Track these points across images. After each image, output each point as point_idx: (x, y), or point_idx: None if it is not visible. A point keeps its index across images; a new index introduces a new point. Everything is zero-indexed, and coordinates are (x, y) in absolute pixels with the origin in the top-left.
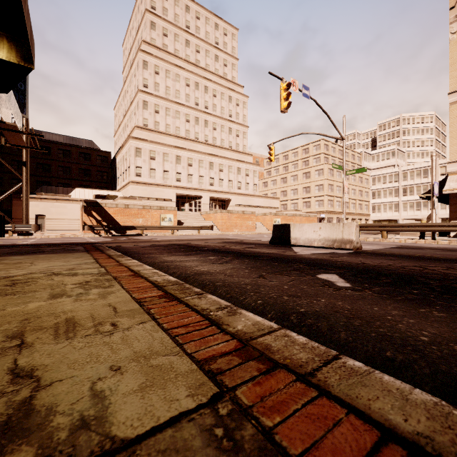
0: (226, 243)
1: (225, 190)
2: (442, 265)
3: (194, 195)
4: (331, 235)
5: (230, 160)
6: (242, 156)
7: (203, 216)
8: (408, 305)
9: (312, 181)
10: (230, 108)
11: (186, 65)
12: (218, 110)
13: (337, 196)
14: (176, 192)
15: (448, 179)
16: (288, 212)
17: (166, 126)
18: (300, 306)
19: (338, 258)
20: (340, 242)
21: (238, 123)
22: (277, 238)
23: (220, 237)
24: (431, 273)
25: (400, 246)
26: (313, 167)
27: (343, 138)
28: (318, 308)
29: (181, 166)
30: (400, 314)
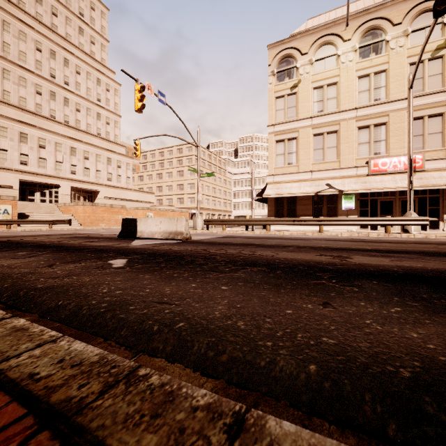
0: (68, 238)
1: (92, 180)
2: (220, 248)
3: (49, 183)
4: (169, 228)
5: (98, 148)
6: (113, 145)
7: (61, 209)
8: (137, 274)
9: (185, 179)
10: (99, 91)
11: (36, 24)
12: (82, 90)
13: (206, 194)
14: (20, 177)
15: (267, 187)
16: (162, 207)
17: (4, 92)
18: (44, 284)
19: (157, 247)
20: (174, 234)
21: (109, 110)
22: (125, 231)
23: (74, 232)
24: (202, 253)
25: (225, 236)
26: (186, 166)
27: (198, 146)
28: (60, 283)
29: (27, 146)
30: (119, 280)
